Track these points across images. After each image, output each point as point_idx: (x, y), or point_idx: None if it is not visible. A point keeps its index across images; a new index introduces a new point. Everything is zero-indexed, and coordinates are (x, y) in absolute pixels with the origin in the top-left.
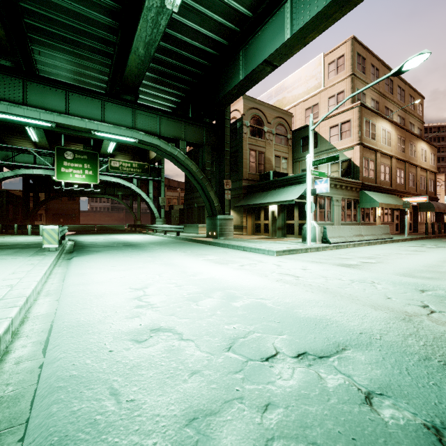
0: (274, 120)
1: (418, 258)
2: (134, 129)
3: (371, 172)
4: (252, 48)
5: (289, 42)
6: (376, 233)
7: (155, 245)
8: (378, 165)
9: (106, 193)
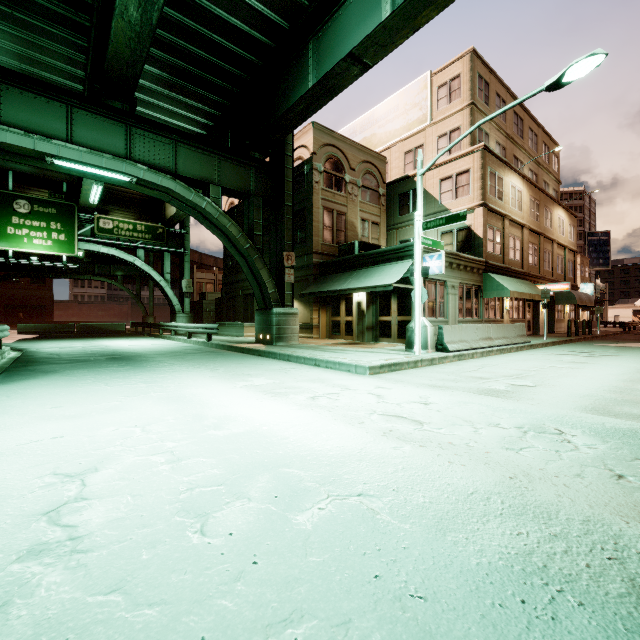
0: (359, 165)
1: (589, 375)
2: (127, 160)
3: (497, 247)
4: (329, 36)
5: (390, 22)
6: (509, 335)
7: (165, 358)
8: (506, 237)
9: (97, 272)
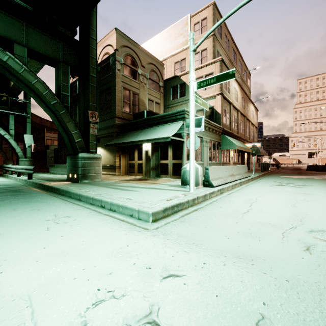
0: (147, 65)
1: None
2: None
3: (227, 120)
4: None
5: None
6: (241, 172)
7: None
8: (231, 115)
9: None
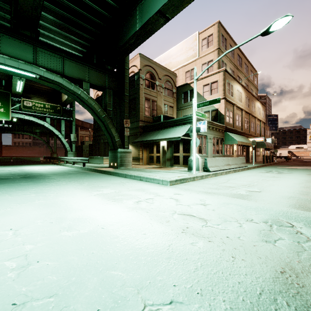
0: (163, 77)
1: (284, 184)
2: (33, 65)
3: (230, 119)
4: (147, 3)
5: None
6: (238, 163)
7: (56, 176)
8: (234, 115)
9: (25, 130)
